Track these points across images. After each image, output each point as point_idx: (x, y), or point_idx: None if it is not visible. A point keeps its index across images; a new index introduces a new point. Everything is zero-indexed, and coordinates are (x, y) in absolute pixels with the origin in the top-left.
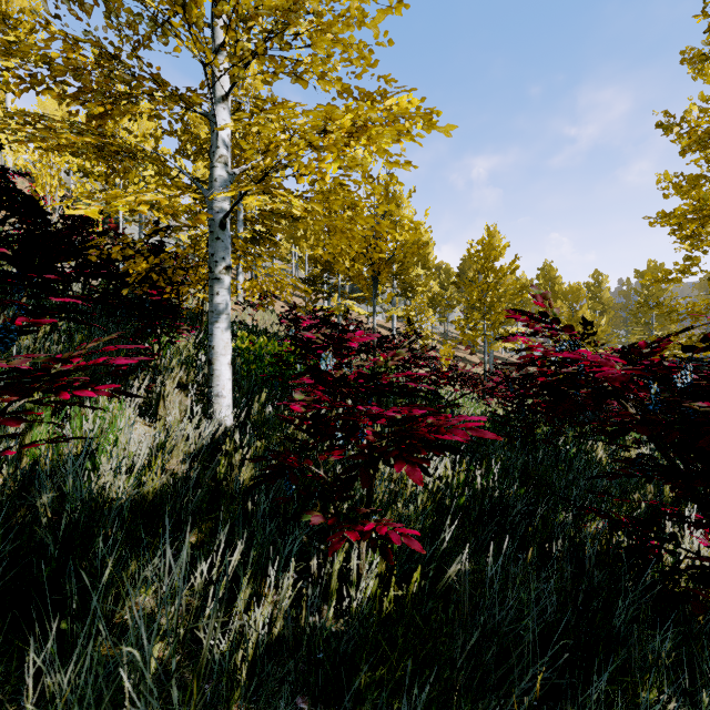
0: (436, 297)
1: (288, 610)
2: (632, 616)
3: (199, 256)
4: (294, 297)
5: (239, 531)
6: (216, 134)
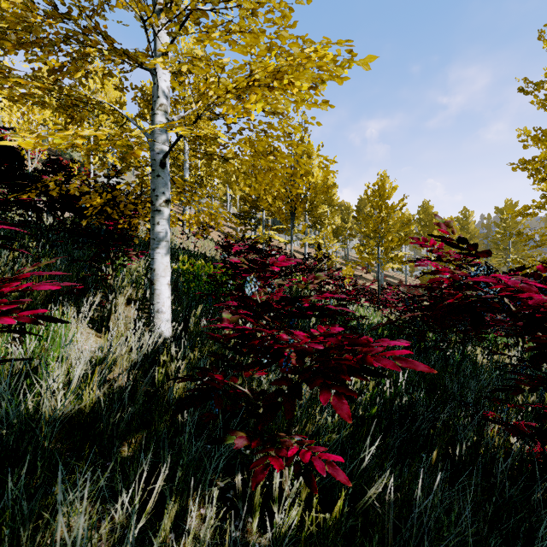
0: (339, 229)
1: (210, 546)
2: (543, 529)
3: (146, 193)
4: (228, 229)
5: (164, 453)
6: (157, 86)
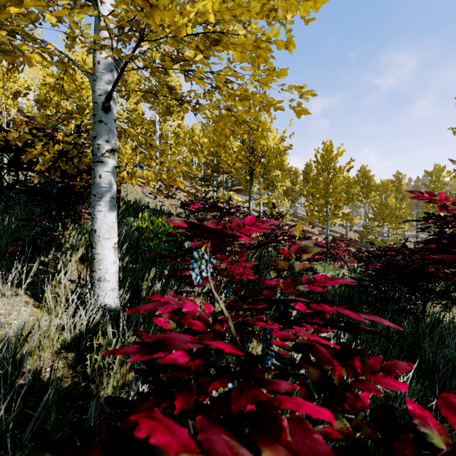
0: (289, 190)
1: None
2: None
3: None
4: (194, 190)
5: None
6: (99, 16)
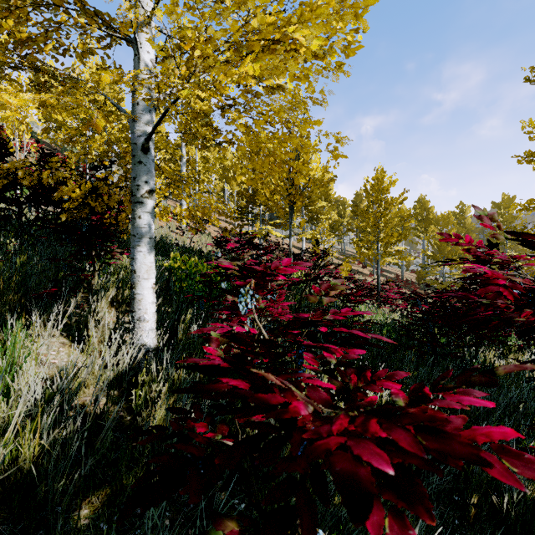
0: (335, 224)
1: None
2: None
3: None
4: (226, 224)
5: None
6: (138, 57)
